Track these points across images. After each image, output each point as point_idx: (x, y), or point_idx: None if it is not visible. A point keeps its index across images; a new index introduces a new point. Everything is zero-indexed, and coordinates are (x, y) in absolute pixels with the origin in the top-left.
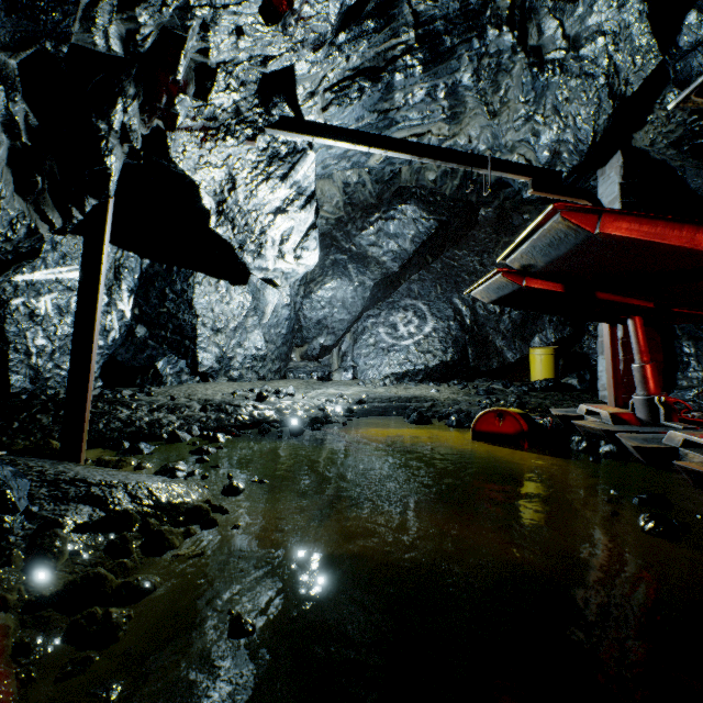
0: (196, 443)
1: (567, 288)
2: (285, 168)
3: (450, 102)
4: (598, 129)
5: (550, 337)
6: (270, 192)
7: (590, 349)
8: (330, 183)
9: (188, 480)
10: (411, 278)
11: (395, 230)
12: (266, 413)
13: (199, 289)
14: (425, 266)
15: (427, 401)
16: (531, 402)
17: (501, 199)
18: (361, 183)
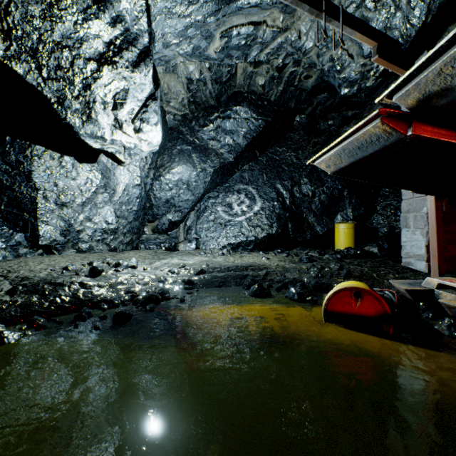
0: None
1: None
2: None
3: None
4: (432, 6)
5: (349, 215)
6: (83, 20)
7: (378, 224)
8: (175, 79)
9: None
10: (243, 168)
11: (231, 127)
12: (94, 291)
13: (38, 162)
14: (254, 159)
15: (261, 269)
16: (352, 269)
17: (314, 105)
18: (203, 81)
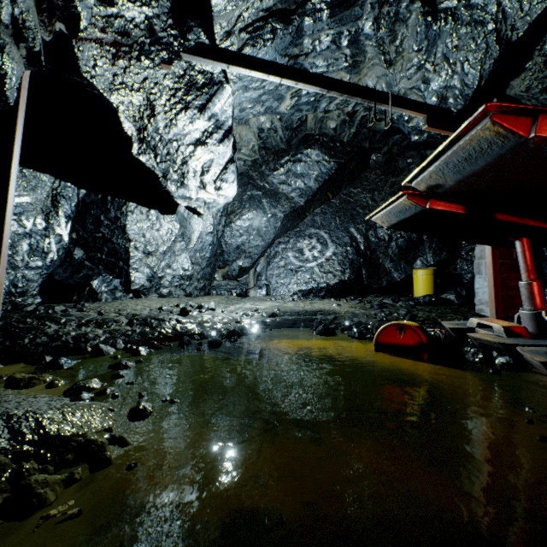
0: (117, 356)
1: (468, 209)
2: (202, 99)
3: (352, 51)
4: (483, 73)
5: (430, 260)
6: (189, 123)
7: (462, 270)
8: (246, 129)
9: (93, 402)
10: (314, 211)
11: (302, 170)
12: (188, 326)
13: (131, 217)
14: (326, 201)
15: (330, 314)
16: (419, 315)
17: (390, 145)
18: (274, 130)
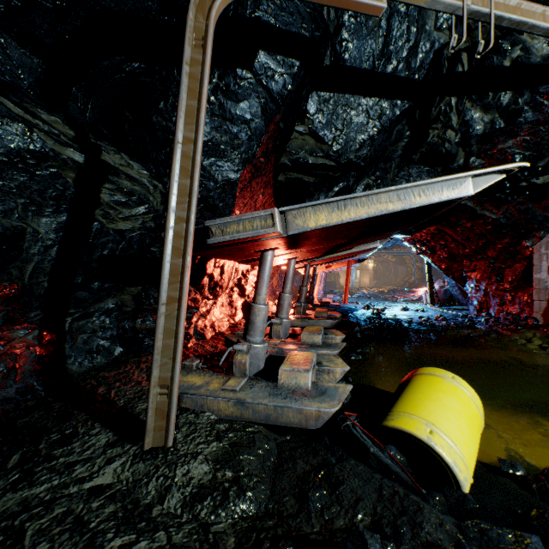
0: None
1: None
2: None
3: None
4: None
5: None
6: None
7: None
8: None
9: None
10: None
11: None
12: None
13: None
14: None
15: None
16: None
17: None
18: None
